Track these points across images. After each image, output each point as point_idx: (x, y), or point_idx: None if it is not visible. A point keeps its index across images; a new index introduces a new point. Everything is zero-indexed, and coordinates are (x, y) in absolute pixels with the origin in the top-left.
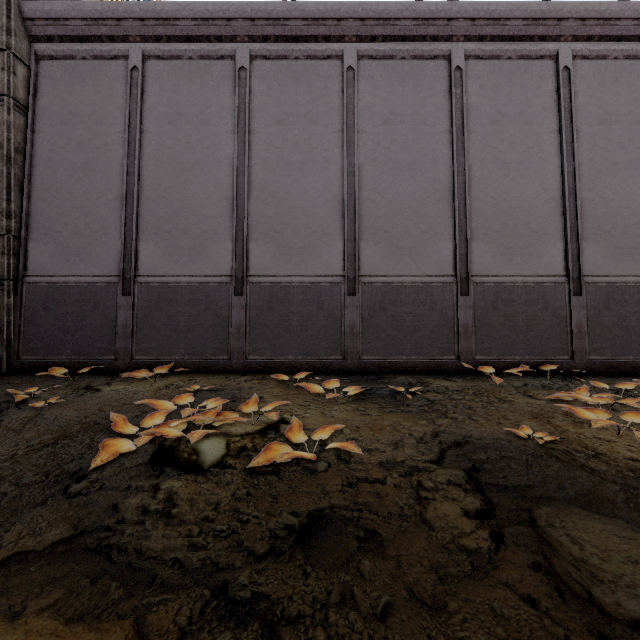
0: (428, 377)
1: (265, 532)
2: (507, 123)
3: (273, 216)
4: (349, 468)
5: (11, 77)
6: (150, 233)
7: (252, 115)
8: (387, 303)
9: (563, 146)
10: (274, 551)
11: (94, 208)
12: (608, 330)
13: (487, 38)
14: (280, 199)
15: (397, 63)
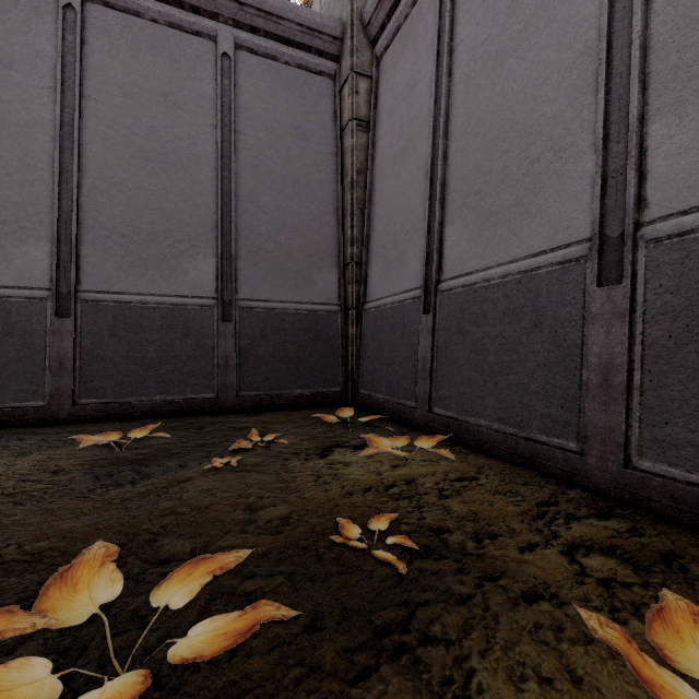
0: None
1: None
2: None
3: None
4: None
5: (354, 98)
6: (456, 207)
7: None
8: None
9: None
10: None
11: (407, 202)
12: None
13: None
14: None
15: None
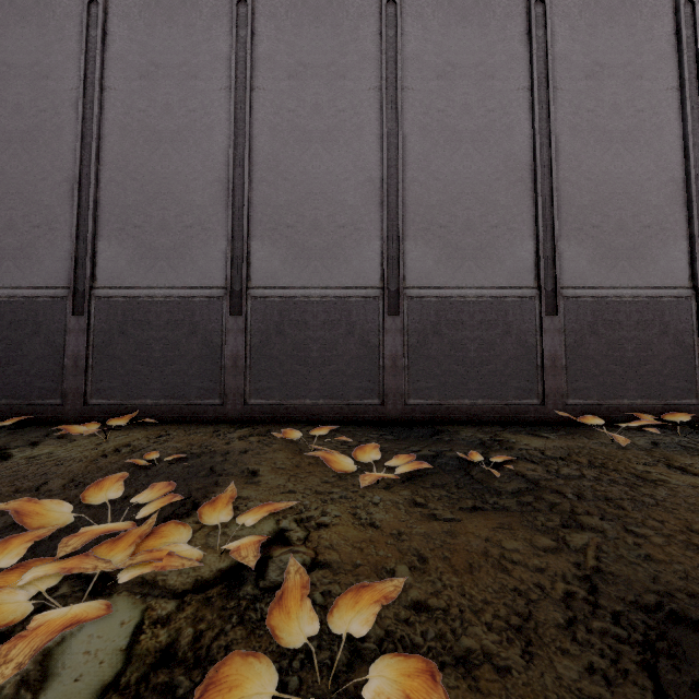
0: (504, 431)
1: None
2: (608, 77)
3: (284, 205)
4: None
5: None
6: (113, 228)
7: (255, 66)
8: (443, 325)
9: (687, 108)
10: None
11: (36, 194)
12: None
13: None
14: (294, 181)
15: None
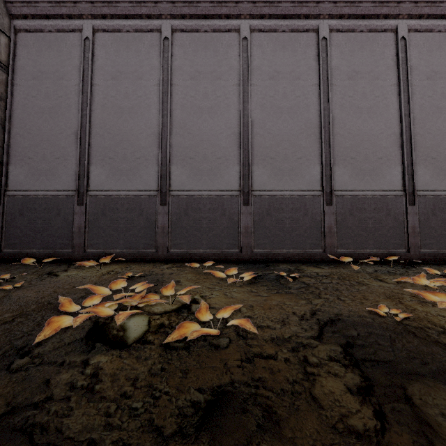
0: (303, 265)
1: (174, 410)
2: (360, 78)
3: (188, 147)
4: (246, 344)
5: None
6: (98, 159)
7: (173, 73)
8: (272, 210)
9: (401, 95)
10: (181, 432)
11: (57, 141)
12: (434, 230)
13: (345, 16)
14: (193, 134)
15: (279, 35)
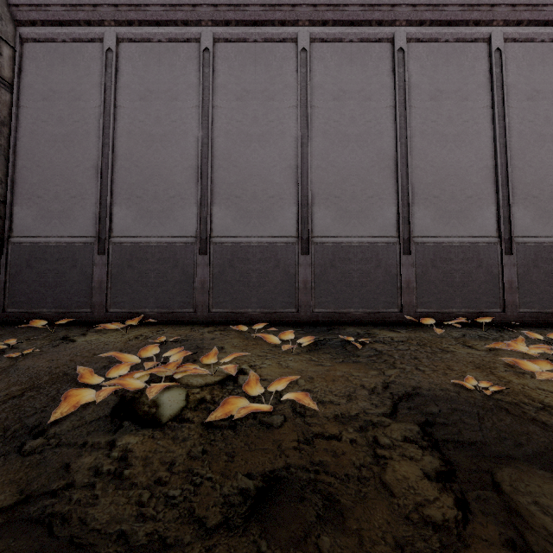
0: (374, 328)
1: (218, 498)
2: (445, 99)
3: (234, 183)
4: (305, 422)
5: None
6: (123, 198)
7: (215, 92)
8: (337, 261)
9: (495, 120)
10: (227, 523)
11: (73, 176)
12: (536, 286)
13: (427, 22)
14: (240, 167)
15: (346, 45)
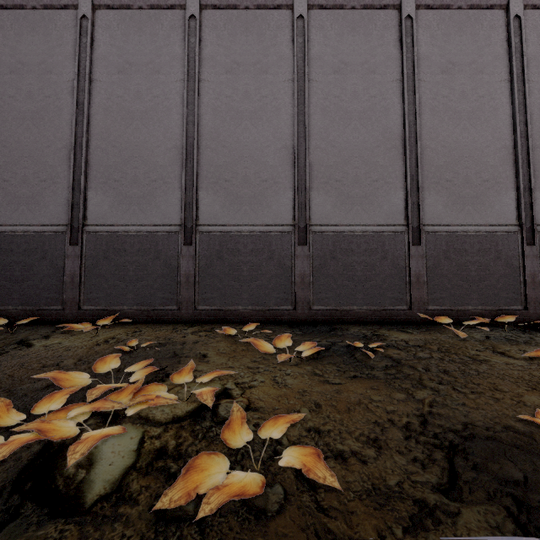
0: (382, 328)
1: None
2: (458, 72)
3: (223, 165)
4: (317, 506)
5: None
6: (99, 182)
7: (202, 64)
8: (338, 252)
9: (515, 95)
10: None
11: (43, 157)
12: None
13: None
14: (230, 148)
15: (347, 12)
